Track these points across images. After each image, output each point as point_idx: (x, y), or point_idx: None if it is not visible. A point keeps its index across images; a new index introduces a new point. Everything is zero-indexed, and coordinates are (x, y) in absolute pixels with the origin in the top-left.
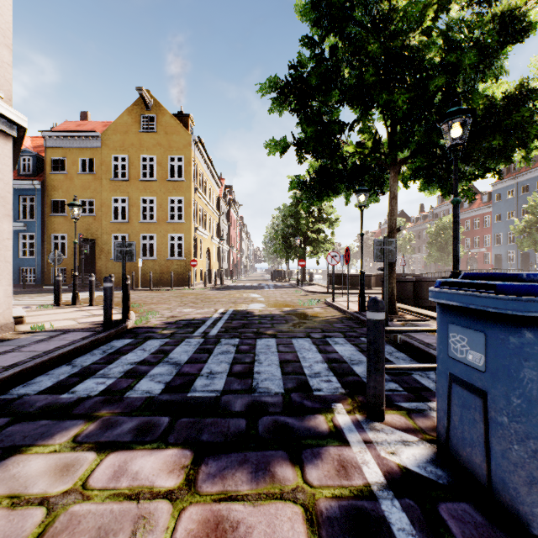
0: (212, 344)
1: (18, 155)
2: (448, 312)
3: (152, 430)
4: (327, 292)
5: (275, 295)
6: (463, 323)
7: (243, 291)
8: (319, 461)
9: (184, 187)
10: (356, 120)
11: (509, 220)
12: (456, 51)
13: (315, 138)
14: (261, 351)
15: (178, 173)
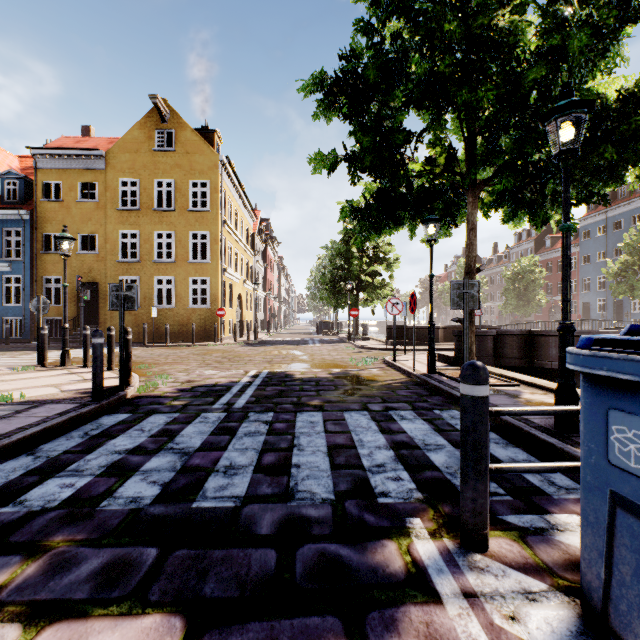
0: (236, 420)
1: None
2: (608, 389)
3: (126, 575)
4: (385, 349)
5: (321, 352)
6: None
7: (282, 347)
8: (394, 639)
9: (209, 218)
10: (425, 129)
11: (600, 262)
12: (560, 31)
13: (373, 151)
14: (302, 431)
15: (202, 202)
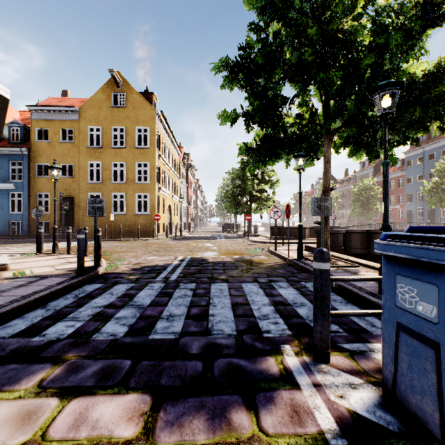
0: (172, 288)
1: (4, 123)
2: (395, 263)
3: (114, 374)
4: (269, 242)
5: (226, 244)
6: (412, 274)
7: (199, 241)
8: (272, 406)
9: (149, 153)
10: (295, 95)
11: (419, 182)
12: (384, 34)
13: (261, 110)
14: (215, 295)
15: (144, 142)
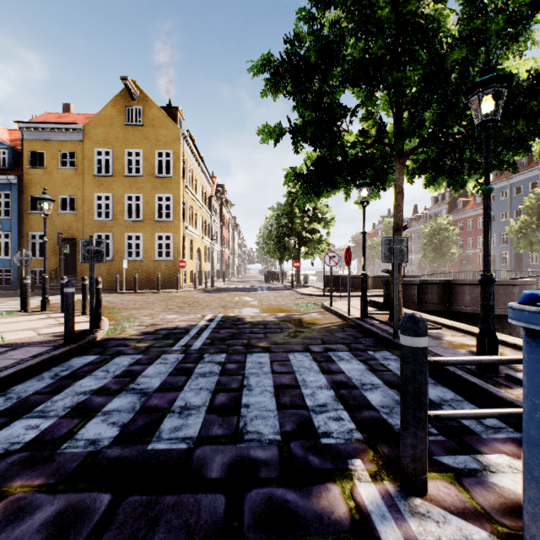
0: (193, 361)
1: None
2: None
3: (78, 525)
4: (323, 295)
5: (268, 298)
6: None
7: (235, 293)
8: None
9: (172, 183)
10: (358, 105)
11: (503, 221)
12: (479, 17)
13: (314, 123)
14: (251, 372)
15: (166, 169)
